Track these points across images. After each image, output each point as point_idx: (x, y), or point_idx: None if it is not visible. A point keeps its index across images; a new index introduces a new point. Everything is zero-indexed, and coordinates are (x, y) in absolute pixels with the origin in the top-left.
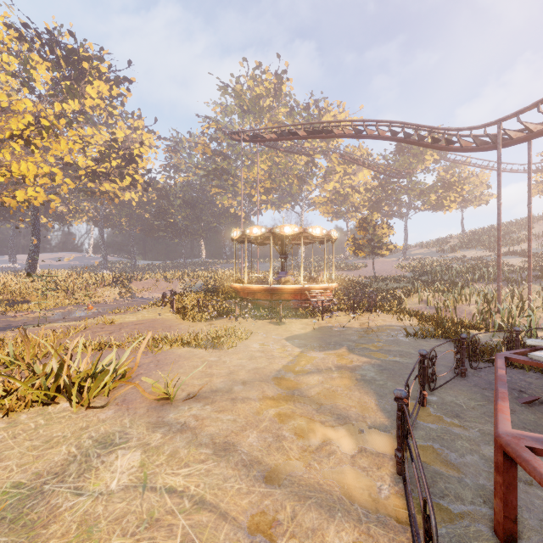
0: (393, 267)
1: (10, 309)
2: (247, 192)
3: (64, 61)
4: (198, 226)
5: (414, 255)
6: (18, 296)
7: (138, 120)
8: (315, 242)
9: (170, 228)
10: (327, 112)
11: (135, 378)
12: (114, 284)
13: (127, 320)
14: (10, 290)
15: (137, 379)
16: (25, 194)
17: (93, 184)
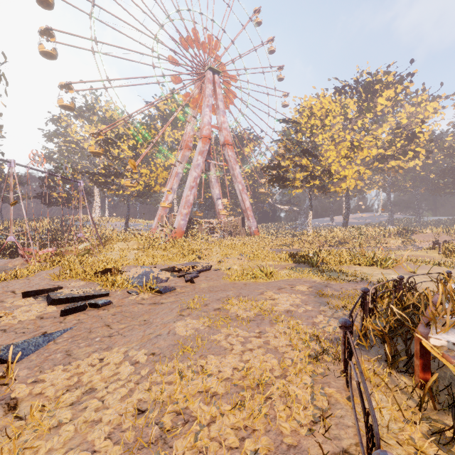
0: None
1: (339, 245)
2: None
3: (363, 92)
4: None
5: None
6: (342, 239)
7: (422, 94)
8: None
9: None
10: None
11: (402, 268)
12: (397, 235)
13: (404, 254)
14: (339, 236)
15: (402, 268)
16: (346, 185)
17: (382, 164)
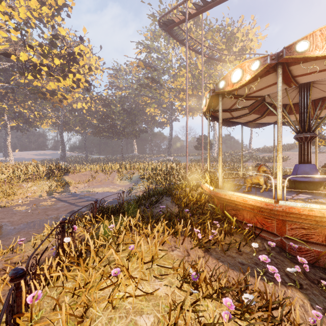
0: (325, 159)
1: None
2: (171, 100)
3: None
4: (132, 127)
5: (323, 149)
6: None
7: (87, 46)
8: (320, 117)
9: (111, 129)
10: (240, 28)
11: None
12: (44, 177)
13: None
14: None
15: None
16: None
17: (40, 83)
